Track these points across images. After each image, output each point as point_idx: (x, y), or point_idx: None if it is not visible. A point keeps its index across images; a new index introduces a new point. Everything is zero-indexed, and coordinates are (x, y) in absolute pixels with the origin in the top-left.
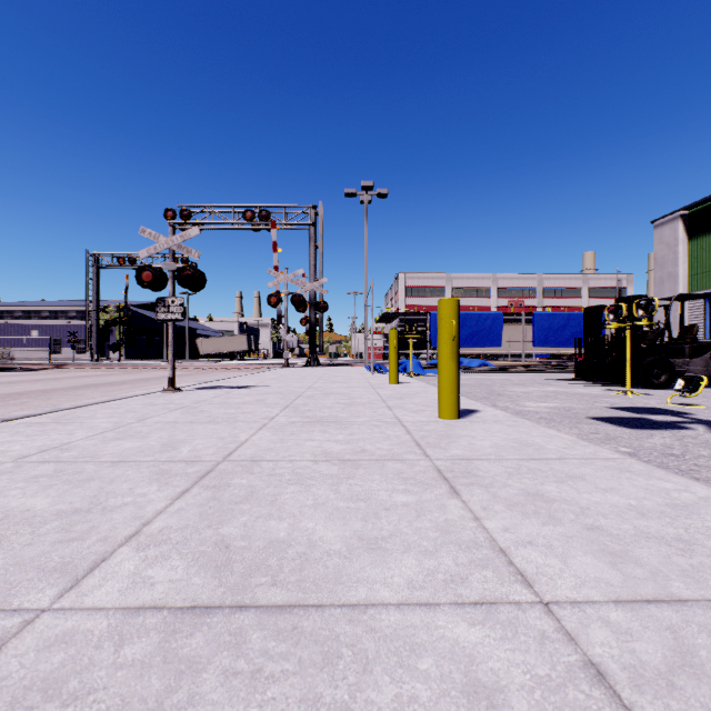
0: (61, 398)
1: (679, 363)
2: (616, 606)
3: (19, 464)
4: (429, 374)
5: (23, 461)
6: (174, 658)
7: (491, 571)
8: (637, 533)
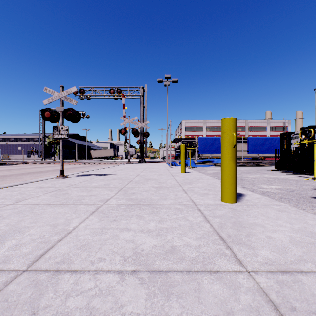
0: (9, 180)
1: None
2: None
3: None
4: (198, 167)
5: None
6: None
7: None
8: None
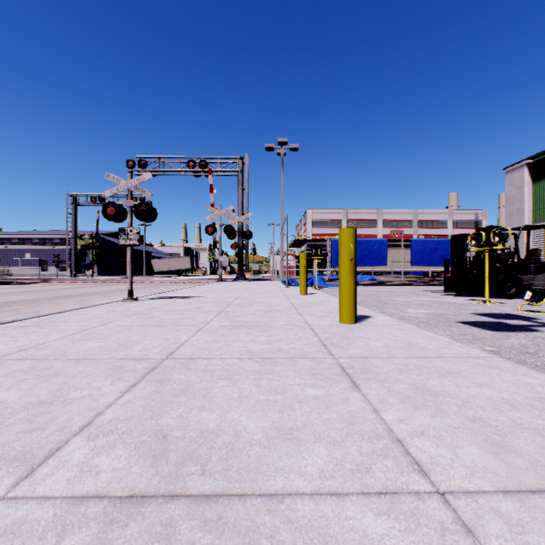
0: (45, 305)
1: (526, 279)
2: (504, 496)
3: (1, 361)
4: (330, 287)
5: (5, 359)
6: None
7: (391, 461)
8: (512, 425)
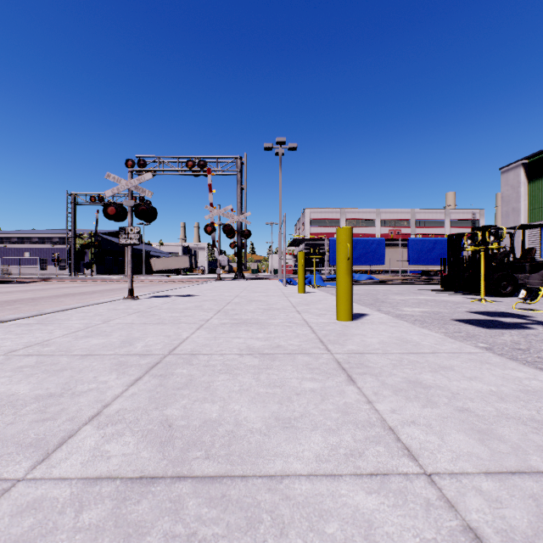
0: (46, 304)
1: (521, 277)
2: (486, 476)
3: (8, 357)
4: (328, 286)
5: (12, 354)
6: (124, 522)
7: (383, 446)
8: (498, 414)
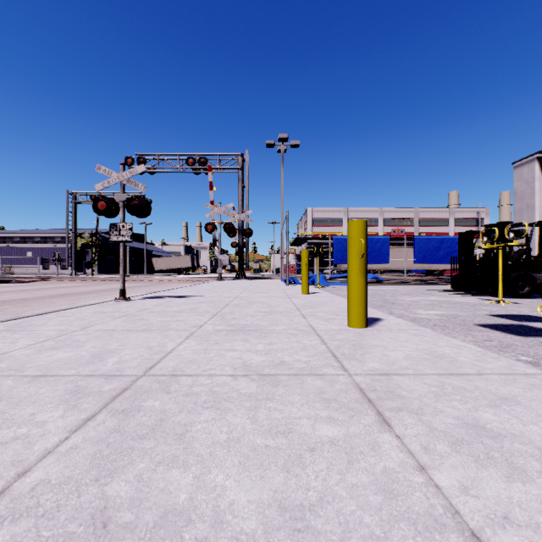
0: (36, 305)
1: (539, 277)
2: None
3: None
4: (332, 286)
5: None
6: None
7: None
8: None
